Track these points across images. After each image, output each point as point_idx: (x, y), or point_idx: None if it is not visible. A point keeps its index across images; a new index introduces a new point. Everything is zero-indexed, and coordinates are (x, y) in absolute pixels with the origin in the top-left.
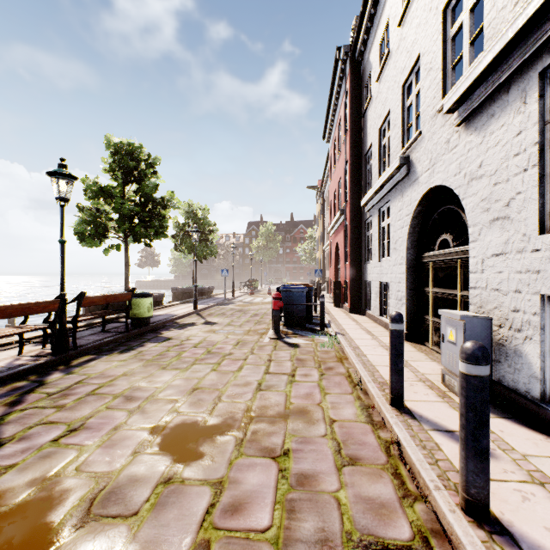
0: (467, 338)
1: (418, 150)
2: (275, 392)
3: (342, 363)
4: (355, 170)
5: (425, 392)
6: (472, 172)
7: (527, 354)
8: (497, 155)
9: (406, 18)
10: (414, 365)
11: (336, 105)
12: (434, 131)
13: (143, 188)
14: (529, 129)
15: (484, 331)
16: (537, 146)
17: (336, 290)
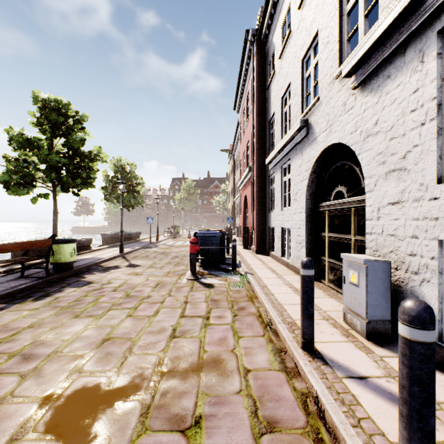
0: (369, 280)
1: (317, 114)
2: (189, 338)
3: (253, 303)
4: (261, 134)
5: (331, 331)
6: (368, 129)
7: (424, 295)
8: (393, 112)
9: (305, 1)
10: (316, 302)
11: (245, 80)
12: (331, 96)
13: (70, 142)
14: (427, 85)
15: (384, 273)
16: (435, 101)
17: (245, 235)
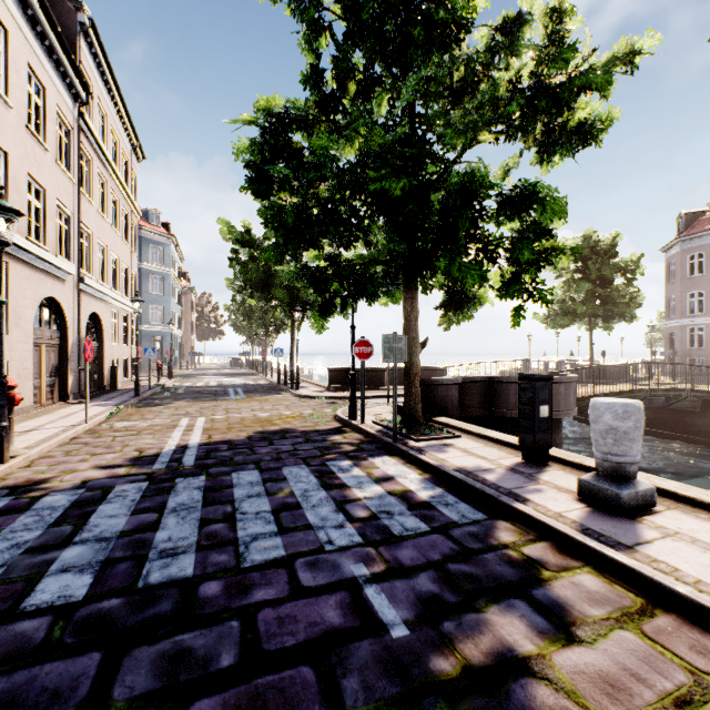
0: None
1: None
2: None
3: None
4: None
5: None
6: None
7: None
8: None
9: None
10: None
11: None
12: None
13: None
14: None
15: None
16: None
17: None
